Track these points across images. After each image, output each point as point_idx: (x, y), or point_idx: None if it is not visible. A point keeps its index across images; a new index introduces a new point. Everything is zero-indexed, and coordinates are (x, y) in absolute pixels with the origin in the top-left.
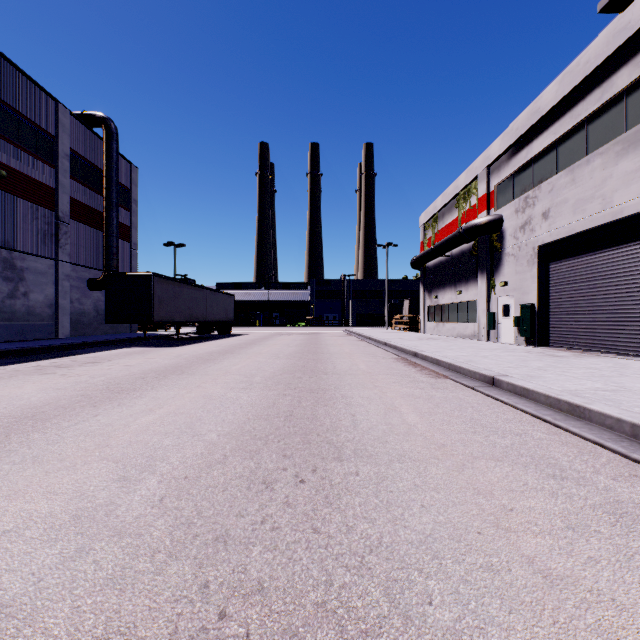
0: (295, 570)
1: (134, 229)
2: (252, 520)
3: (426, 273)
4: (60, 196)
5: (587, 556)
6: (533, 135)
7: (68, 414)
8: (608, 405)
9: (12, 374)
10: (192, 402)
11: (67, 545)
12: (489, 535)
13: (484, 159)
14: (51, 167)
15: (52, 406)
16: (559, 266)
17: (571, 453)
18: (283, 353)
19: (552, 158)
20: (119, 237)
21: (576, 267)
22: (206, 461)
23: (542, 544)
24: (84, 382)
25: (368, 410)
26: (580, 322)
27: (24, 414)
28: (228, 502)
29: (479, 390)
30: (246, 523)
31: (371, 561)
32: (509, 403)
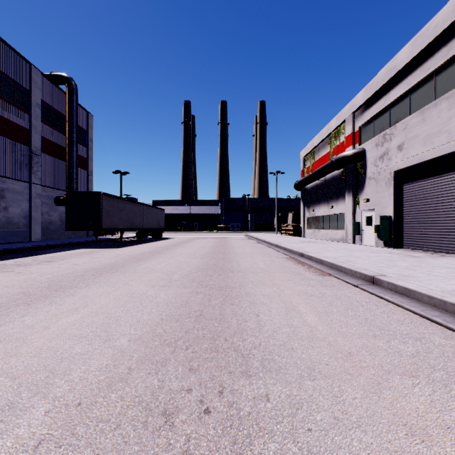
0: None
1: (90, 160)
2: None
3: (305, 193)
4: (33, 135)
5: None
6: (390, 86)
7: None
8: None
9: None
10: (115, 300)
11: None
12: None
13: (351, 107)
14: (26, 113)
15: None
16: (411, 186)
17: None
18: (199, 253)
19: (405, 103)
20: (79, 166)
21: (425, 187)
22: (108, 377)
23: None
24: (32, 280)
25: (270, 309)
26: (429, 229)
27: None
28: (116, 451)
29: (363, 288)
30: None
31: None
32: (394, 302)
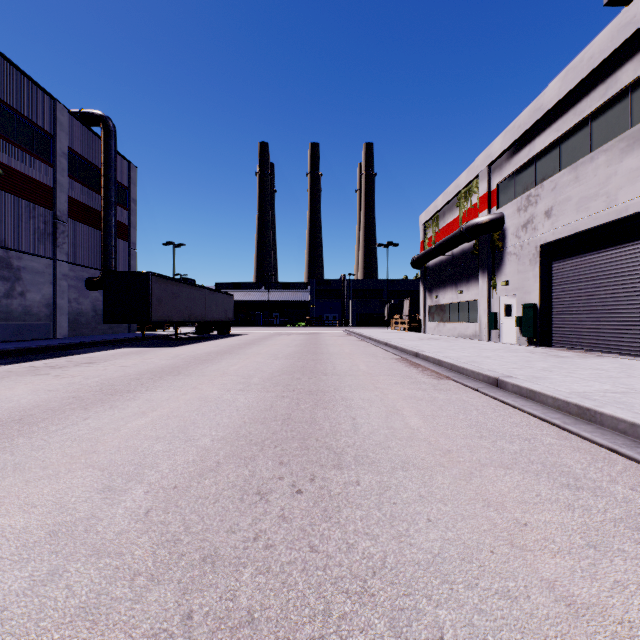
0: (289, 597)
1: (133, 228)
2: (244, 537)
3: (427, 273)
4: (57, 195)
5: (613, 580)
6: (535, 132)
7: (57, 417)
8: (620, 408)
9: (4, 375)
10: (187, 404)
11: (39, 566)
12: (503, 554)
13: (485, 157)
14: (48, 165)
15: (41, 409)
16: (562, 265)
17: (584, 460)
18: (282, 353)
19: (555, 156)
20: (117, 236)
21: (579, 266)
22: (198, 469)
23: (562, 565)
24: (77, 383)
25: (369, 413)
26: (584, 322)
27: (11, 417)
28: (219, 515)
29: (483, 392)
30: (237, 540)
31: (374, 586)
32: (515, 406)
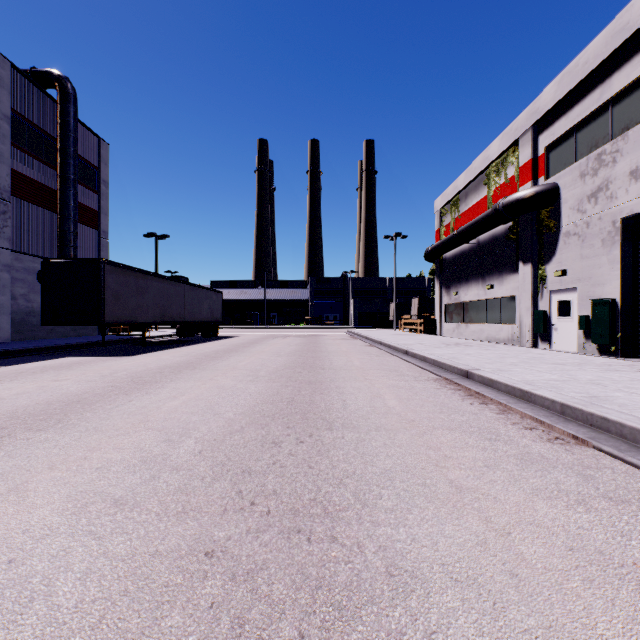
0: None
1: (103, 214)
2: None
3: (443, 266)
4: None
5: None
6: (613, 66)
7: None
8: None
9: None
10: None
11: None
12: None
13: (529, 115)
14: None
15: None
16: None
17: None
18: (266, 368)
19: None
20: (83, 223)
21: None
22: None
23: None
24: None
25: None
26: None
27: None
28: None
29: None
30: None
31: None
32: None
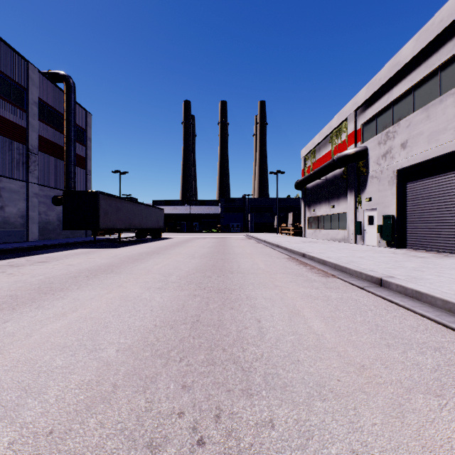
0: None
1: (89, 160)
2: None
3: (306, 192)
4: (30, 133)
5: None
6: (393, 83)
7: None
8: None
9: None
10: (107, 304)
11: None
12: None
13: (352, 104)
14: (23, 111)
15: None
16: (415, 185)
17: None
18: (198, 253)
19: (409, 100)
20: (77, 165)
21: (430, 185)
22: (88, 397)
23: None
24: (22, 281)
25: (272, 314)
26: (433, 229)
27: None
28: None
29: (370, 290)
30: None
31: None
32: (405, 306)
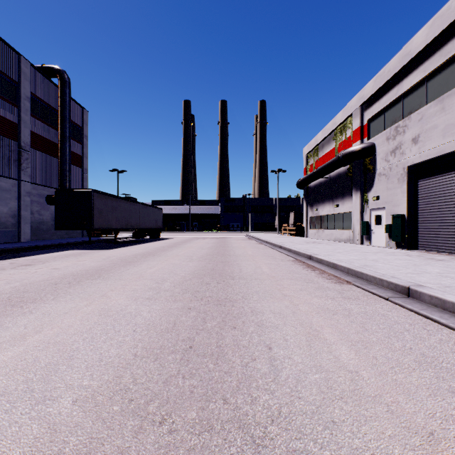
0: None
1: (85, 158)
2: None
3: (308, 191)
4: (22, 129)
5: None
6: (403, 75)
7: None
8: None
9: None
10: (81, 321)
11: None
12: None
13: (358, 99)
14: (14, 106)
15: None
16: (427, 182)
17: None
18: (196, 255)
19: (421, 92)
20: (73, 164)
21: (444, 183)
22: None
23: None
24: None
25: (285, 337)
26: (448, 229)
27: None
28: None
29: (397, 302)
30: None
31: None
32: (449, 325)
